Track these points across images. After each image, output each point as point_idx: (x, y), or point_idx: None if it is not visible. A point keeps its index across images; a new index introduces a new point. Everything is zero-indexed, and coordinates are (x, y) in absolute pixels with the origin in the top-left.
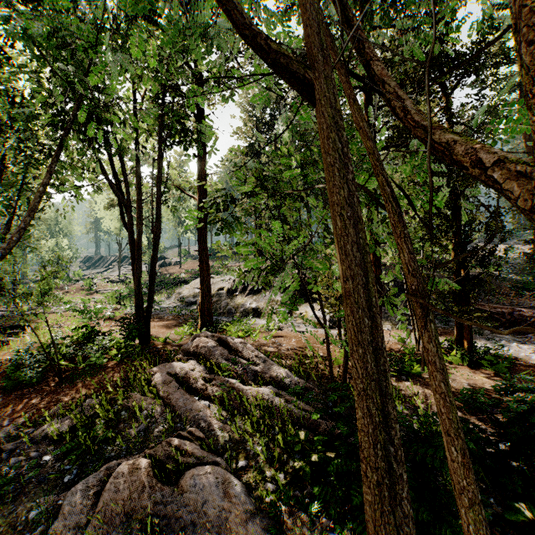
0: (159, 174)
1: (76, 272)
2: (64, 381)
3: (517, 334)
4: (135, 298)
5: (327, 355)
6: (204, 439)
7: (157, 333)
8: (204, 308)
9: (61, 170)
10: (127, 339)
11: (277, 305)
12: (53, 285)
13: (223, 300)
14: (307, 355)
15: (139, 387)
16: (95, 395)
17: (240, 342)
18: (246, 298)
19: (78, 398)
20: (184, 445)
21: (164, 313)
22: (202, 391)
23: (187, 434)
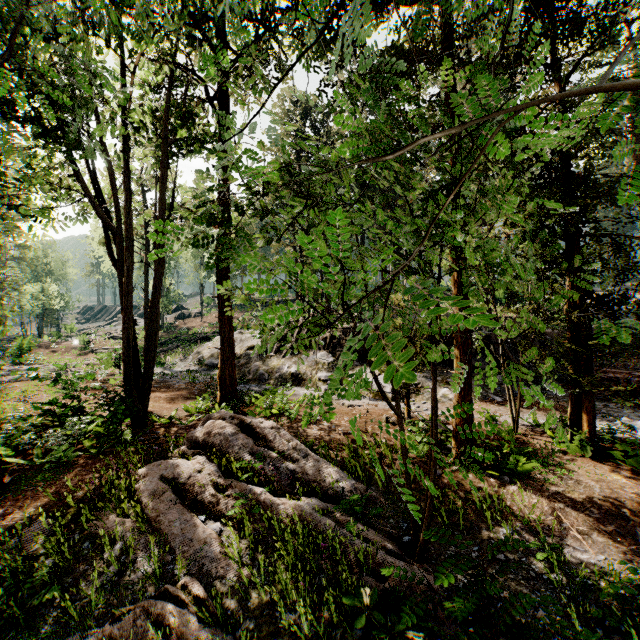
0: (160, 190)
1: (68, 326)
2: (7, 489)
3: (638, 408)
4: (123, 363)
5: (394, 444)
6: (206, 598)
7: (160, 410)
8: (224, 374)
9: (29, 188)
10: (108, 424)
11: (323, 369)
12: (33, 343)
13: (253, 362)
14: (365, 442)
15: (115, 501)
16: (49, 514)
17: (271, 426)
18: (283, 359)
19: (21, 518)
20: (170, 616)
21: (175, 380)
22: (212, 506)
23: (179, 590)
